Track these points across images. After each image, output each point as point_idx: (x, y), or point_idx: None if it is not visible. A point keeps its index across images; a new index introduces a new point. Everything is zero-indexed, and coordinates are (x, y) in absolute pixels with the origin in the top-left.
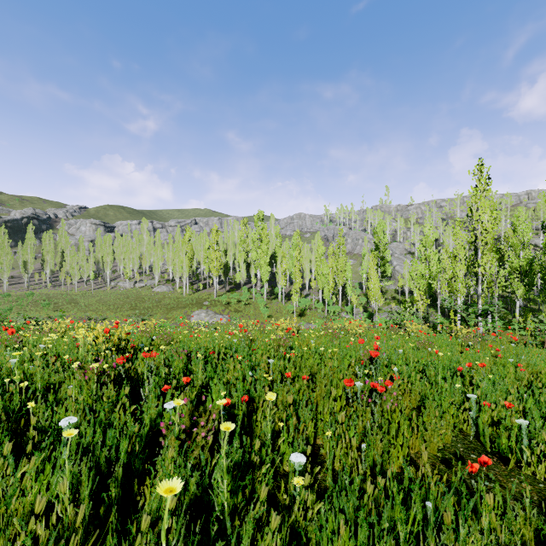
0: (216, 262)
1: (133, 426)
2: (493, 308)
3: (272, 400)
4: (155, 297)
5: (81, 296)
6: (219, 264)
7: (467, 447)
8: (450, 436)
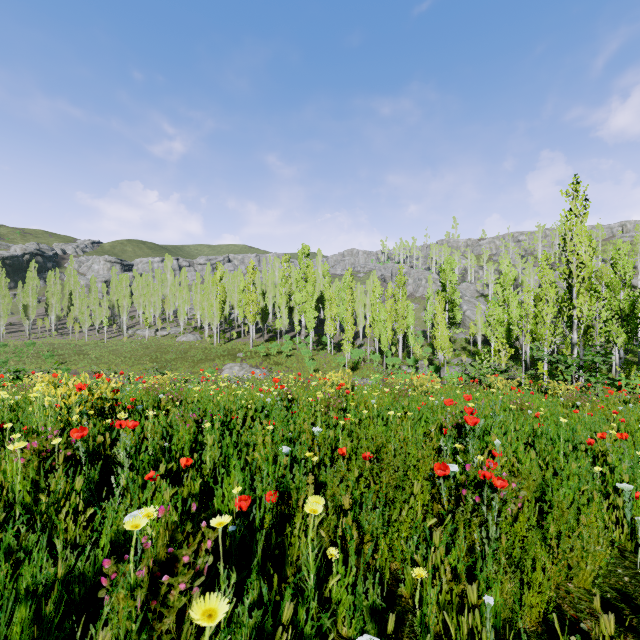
0: (252, 305)
1: (69, 555)
2: (600, 358)
3: (317, 513)
4: (180, 347)
5: (92, 346)
6: (256, 308)
7: (634, 574)
8: (605, 555)
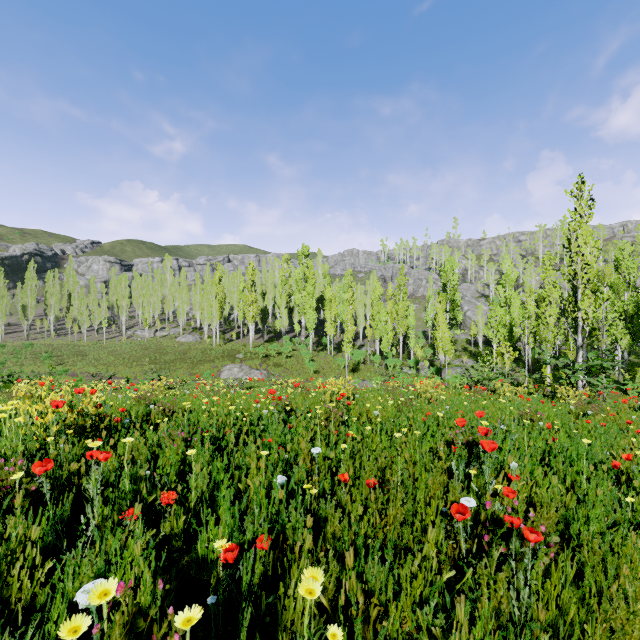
0: (252, 306)
1: None
2: (608, 363)
3: (315, 597)
4: (179, 348)
5: (91, 347)
6: (256, 308)
7: None
8: None
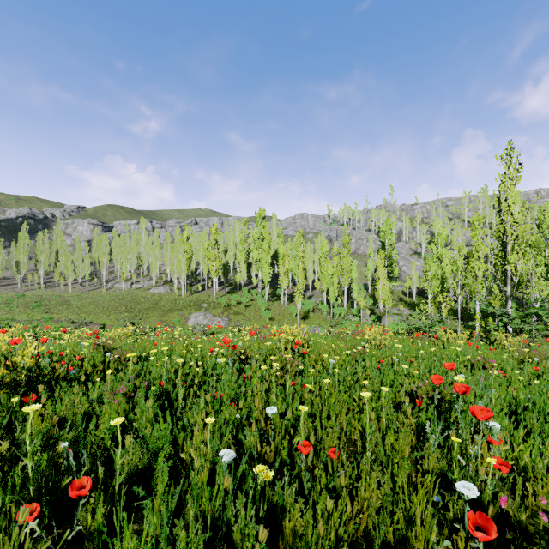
0: (215, 262)
1: None
2: (544, 312)
3: None
4: (152, 298)
5: (75, 297)
6: (218, 264)
7: None
8: None
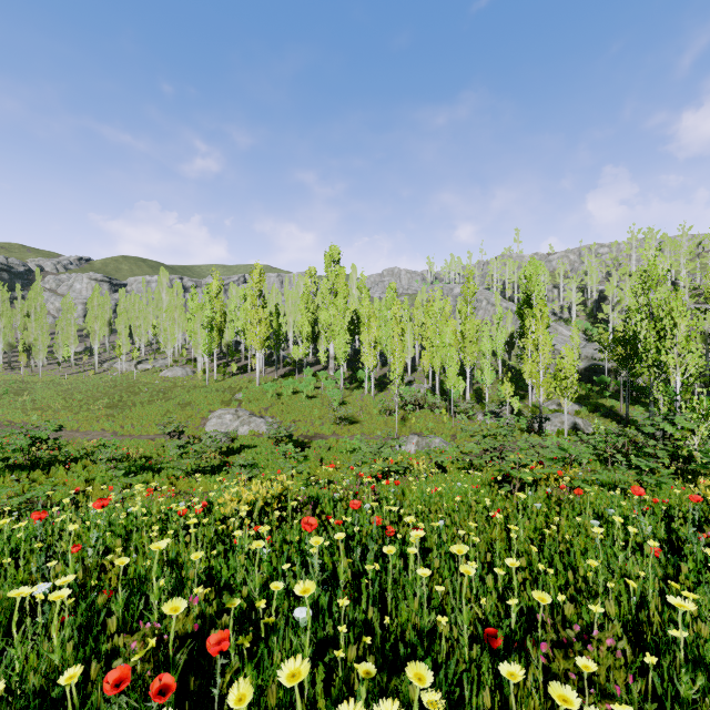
0: (258, 326)
1: None
2: None
3: None
4: (160, 385)
5: (44, 384)
6: (264, 329)
7: None
8: None
